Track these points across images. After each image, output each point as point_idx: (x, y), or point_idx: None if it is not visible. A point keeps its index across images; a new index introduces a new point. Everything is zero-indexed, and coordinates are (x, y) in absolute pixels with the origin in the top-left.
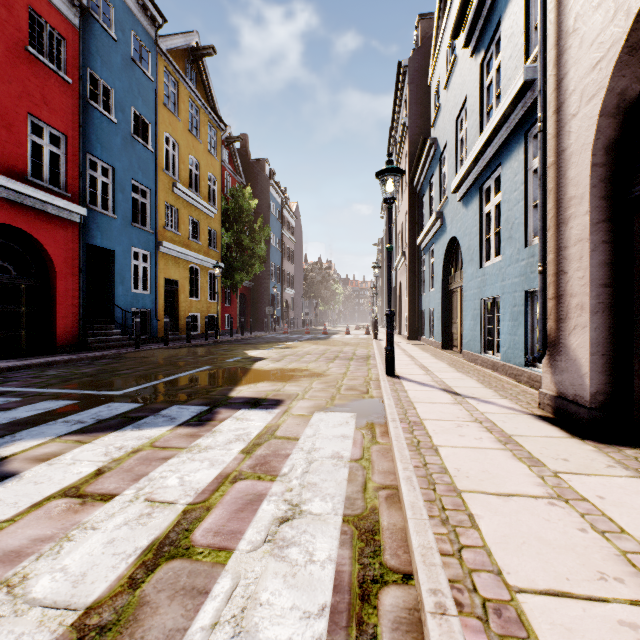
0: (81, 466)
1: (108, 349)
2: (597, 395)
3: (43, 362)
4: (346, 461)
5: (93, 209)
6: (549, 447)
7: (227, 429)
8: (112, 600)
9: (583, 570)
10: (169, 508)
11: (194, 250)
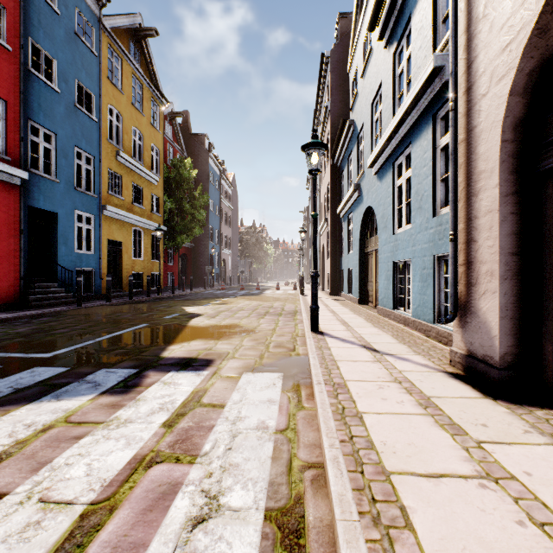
0: None
1: (50, 307)
2: (506, 356)
3: None
4: (271, 432)
5: (35, 173)
6: (467, 410)
7: (152, 396)
8: None
9: None
10: (65, 511)
11: (137, 214)
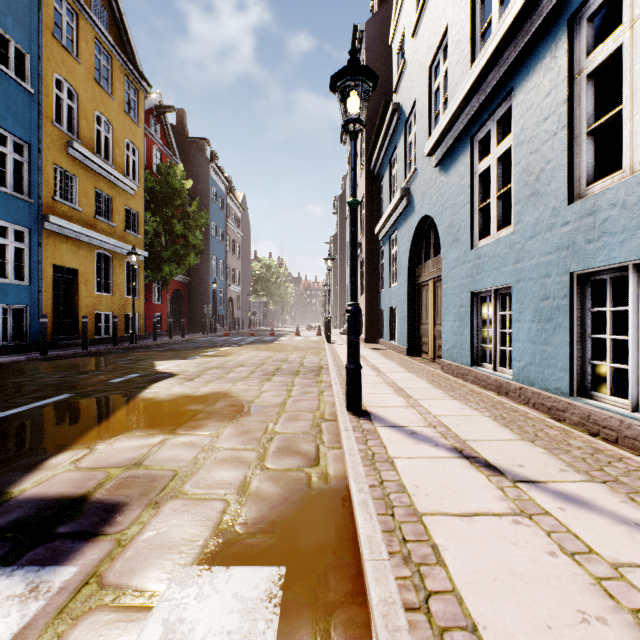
0: None
1: None
2: None
3: None
4: None
5: None
6: None
7: None
8: None
9: None
10: None
11: (103, 232)
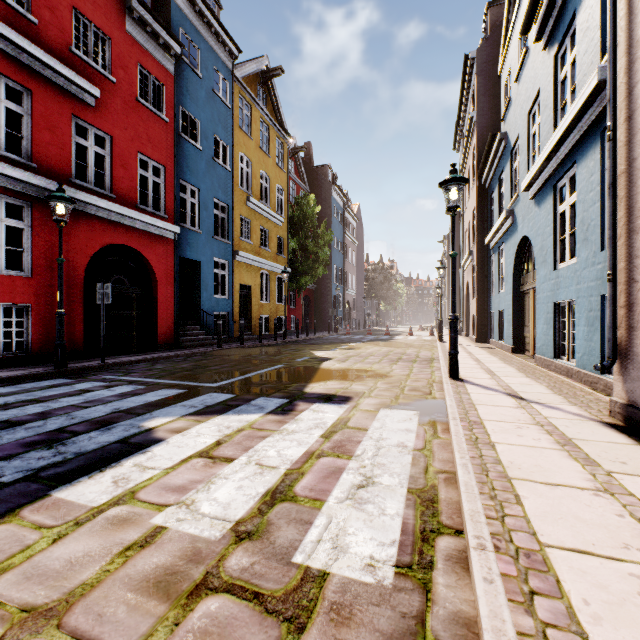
0: (205, 438)
1: (196, 347)
2: None
3: (151, 358)
4: (410, 450)
5: (184, 227)
6: (609, 451)
7: (307, 418)
8: (250, 519)
9: (610, 541)
10: (274, 471)
11: (264, 257)
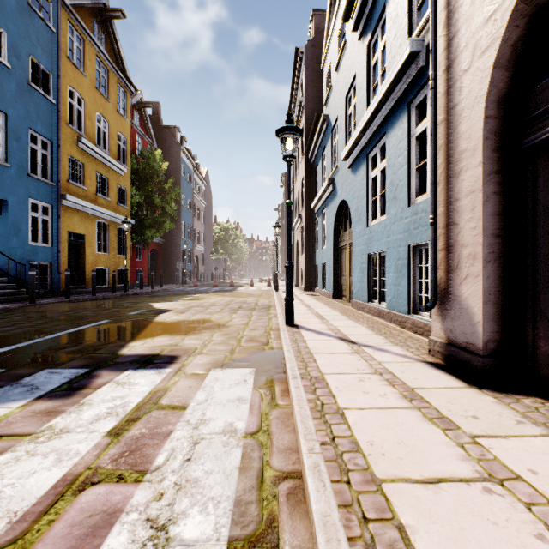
0: None
1: None
2: (489, 343)
3: None
4: (240, 437)
5: None
6: (454, 401)
7: (100, 399)
8: None
9: None
10: None
11: (102, 205)
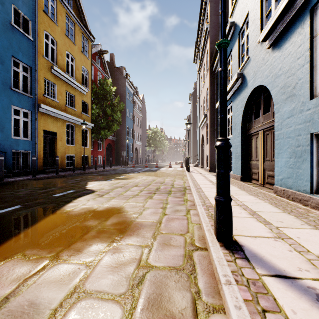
0: None
1: None
2: None
3: None
4: None
5: None
6: None
7: None
8: None
9: None
10: None
11: (70, 113)
